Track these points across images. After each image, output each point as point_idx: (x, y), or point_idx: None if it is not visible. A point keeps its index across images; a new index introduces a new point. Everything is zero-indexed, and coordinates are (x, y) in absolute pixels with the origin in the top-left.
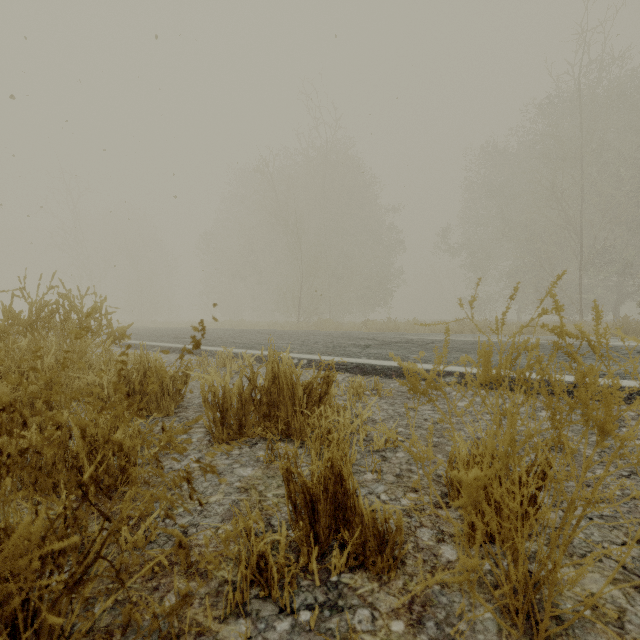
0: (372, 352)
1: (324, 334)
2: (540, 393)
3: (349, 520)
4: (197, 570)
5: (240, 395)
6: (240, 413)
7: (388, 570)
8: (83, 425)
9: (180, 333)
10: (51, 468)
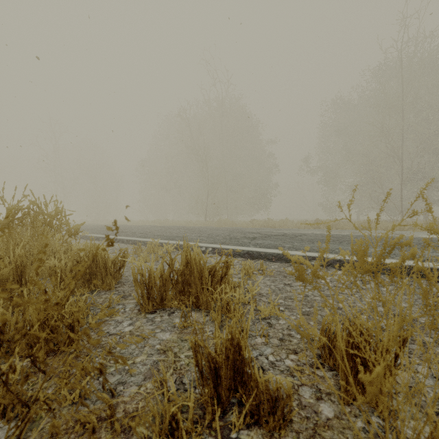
0: (258, 242)
1: (223, 229)
2: (381, 273)
3: (245, 382)
4: (121, 426)
5: (162, 276)
6: (162, 289)
7: (278, 427)
8: (1, 320)
9: (123, 228)
10: (14, 334)
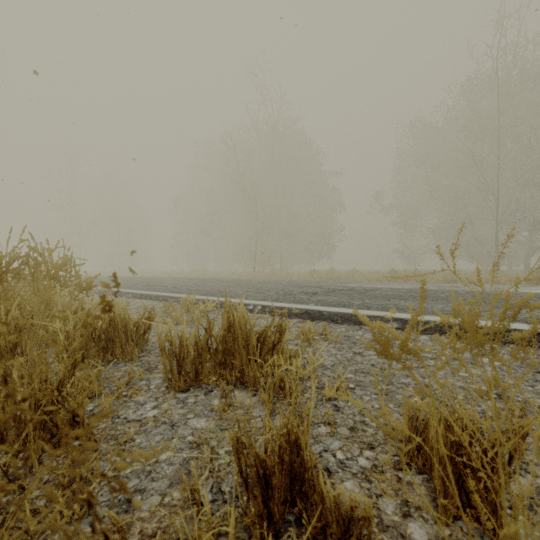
0: (319, 299)
1: (276, 282)
2: None
3: (306, 493)
4: None
5: (197, 343)
6: (196, 360)
7: None
8: None
9: (152, 281)
10: None
